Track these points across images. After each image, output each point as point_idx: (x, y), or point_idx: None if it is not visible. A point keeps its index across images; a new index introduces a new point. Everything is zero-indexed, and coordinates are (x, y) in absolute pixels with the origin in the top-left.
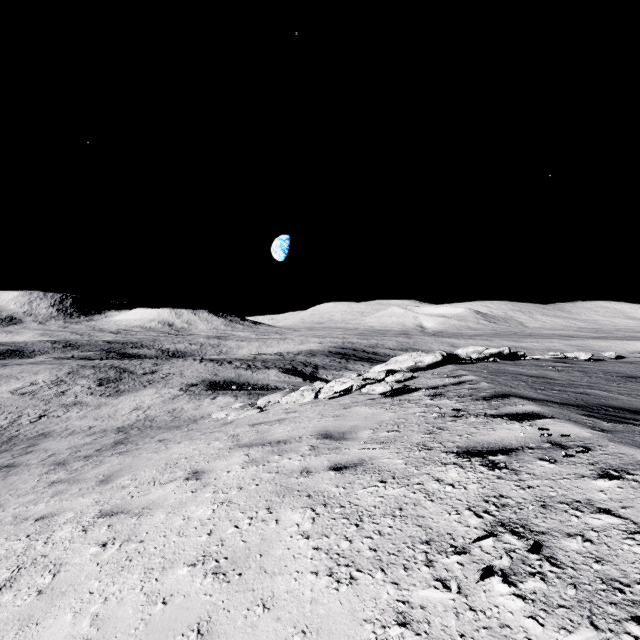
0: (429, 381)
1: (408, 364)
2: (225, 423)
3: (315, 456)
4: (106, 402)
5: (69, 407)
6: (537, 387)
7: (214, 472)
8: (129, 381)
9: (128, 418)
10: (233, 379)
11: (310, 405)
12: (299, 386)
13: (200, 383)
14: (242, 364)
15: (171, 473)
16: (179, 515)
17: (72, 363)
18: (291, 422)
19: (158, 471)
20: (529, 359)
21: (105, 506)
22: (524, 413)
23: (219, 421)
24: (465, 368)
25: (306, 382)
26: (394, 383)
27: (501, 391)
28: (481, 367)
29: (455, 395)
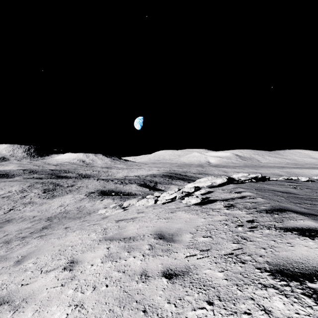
0: (221, 195)
1: (207, 184)
2: (103, 217)
3: (152, 257)
4: (46, 202)
5: (26, 204)
6: (294, 201)
7: (83, 264)
8: (59, 190)
9: (55, 211)
10: (113, 189)
11: (152, 208)
12: (147, 193)
13: (96, 191)
14: (118, 181)
15: (58, 260)
16: (41, 316)
17: (31, 181)
18: (139, 221)
19: (52, 257)
20: (271, 180)
21: (3, 291)
22: (309, 229)
23: (101, 215)
24: (241, 186)
25: (151, 191)
26: (200, 195)
27: (276, 206)
28: (249, 185)
29: (243, 207)
